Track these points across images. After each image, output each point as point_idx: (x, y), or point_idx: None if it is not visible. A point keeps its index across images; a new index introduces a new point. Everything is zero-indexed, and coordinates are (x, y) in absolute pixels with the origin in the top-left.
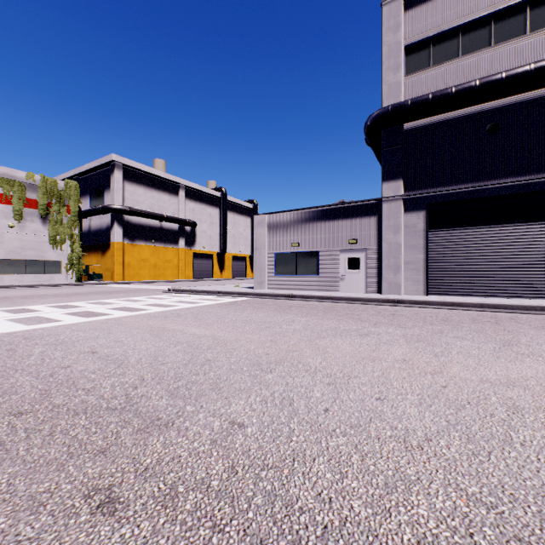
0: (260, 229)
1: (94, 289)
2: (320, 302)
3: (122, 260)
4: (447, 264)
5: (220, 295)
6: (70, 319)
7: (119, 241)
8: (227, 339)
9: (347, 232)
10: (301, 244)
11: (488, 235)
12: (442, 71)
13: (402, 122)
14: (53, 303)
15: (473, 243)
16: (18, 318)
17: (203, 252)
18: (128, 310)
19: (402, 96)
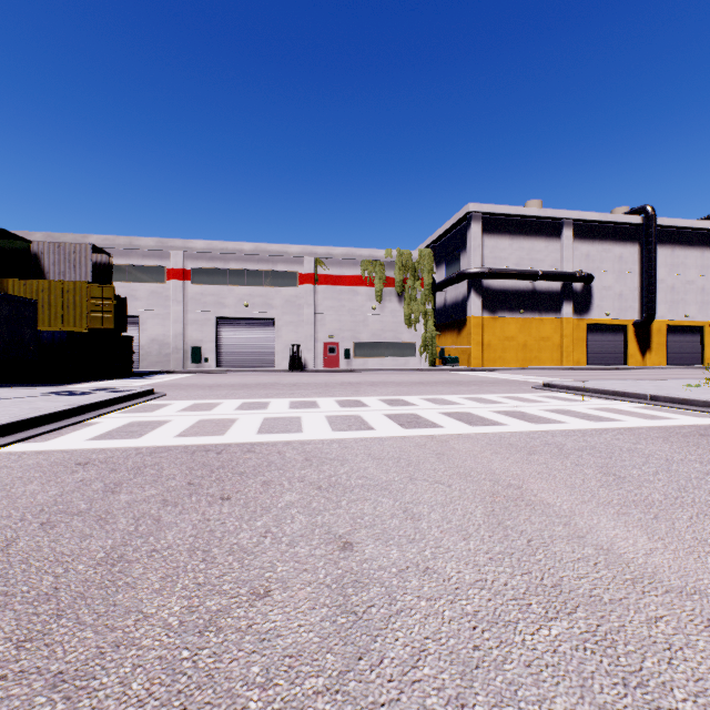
0: None
1: (444, 376)
2: None
3: (479, 339)
4: None
5: (655, 403)
6: (382, 428)
7: (476, 315)
8: None
9: None
10: None
11: None
12: None
13: None
14: (388, 395)
15: None
16: (338, 414)
17: (606, 322)
18: (467, 420)
19: None
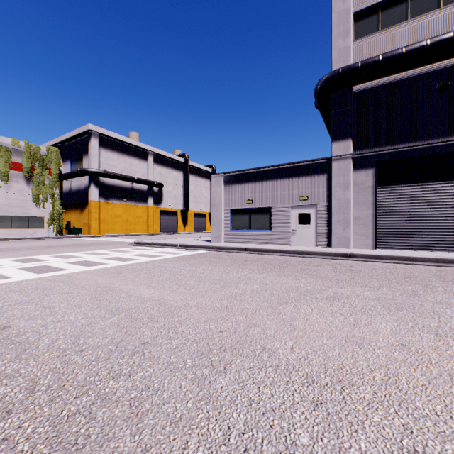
0: (217, 187)
1: (70, 241)
2: (274, 256)
3: (97, 216)
4: (395, 219)
5: (180, 248)
6: (19, 276)
7: (95, 200)
8: (176, 304)
9: (297, 190)
10: (254, 201)
11: (436, 191)
12: (390, 35)
13: (352, 84)
14: (19, 256)
15: (421, 199)
16: None
17: (169, 209)
18: (85, 264)
19: (351, 60)
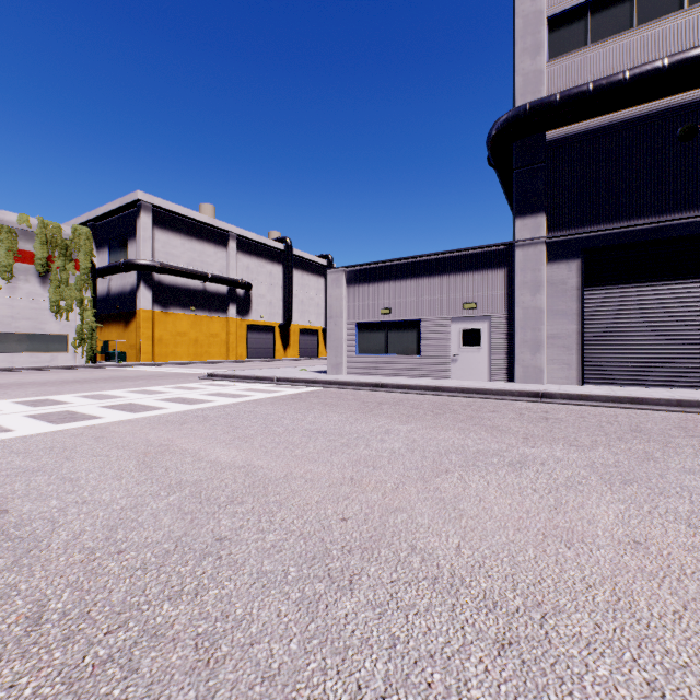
0: (335, 289)
1: (108, 373)
2: (424, 395)
3: (151, 333)
4: (613, 338)
5: (279, 383)
6: (26, 428)
7: (147, 308)
8: (271, 475)
9: (461, 293)
10: (394, 311)
11: (678, 295)
12: (606, 52)
13: (546, 127)
14: (28, 397)
15: (653, 306)
16: None
17: (261, 323)
18: (131, 409)
19: (544, 91)
